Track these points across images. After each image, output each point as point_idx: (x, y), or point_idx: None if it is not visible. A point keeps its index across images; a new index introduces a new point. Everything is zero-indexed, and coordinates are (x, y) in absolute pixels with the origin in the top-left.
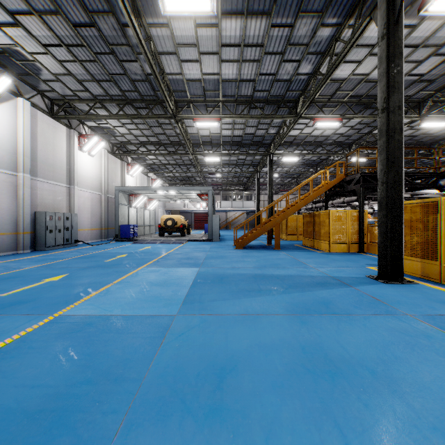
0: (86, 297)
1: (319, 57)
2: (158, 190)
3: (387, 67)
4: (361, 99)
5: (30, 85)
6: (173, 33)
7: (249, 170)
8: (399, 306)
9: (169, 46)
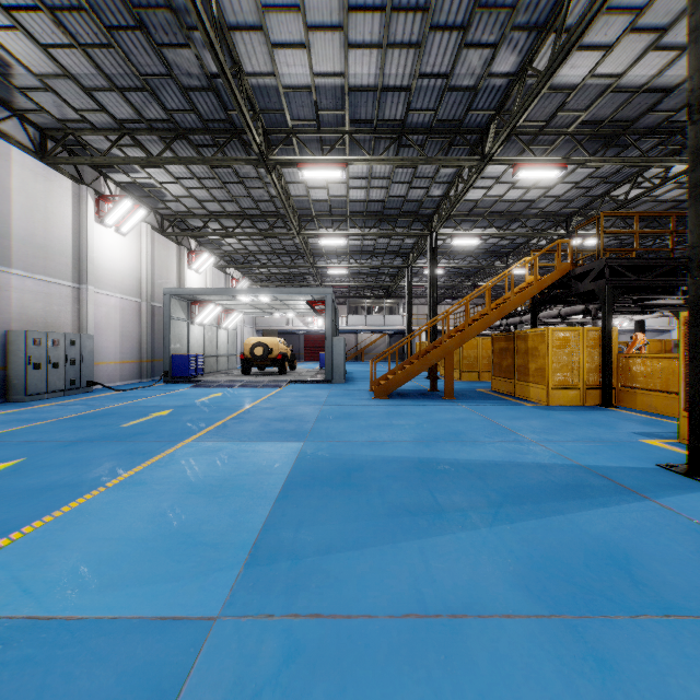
0: (10, 538)
1: (533, 37)
2: (238, 295)
3: None
4: (600, 127)
5: None
6: None
7: (395, 263)
8: None
9: (248, 13)
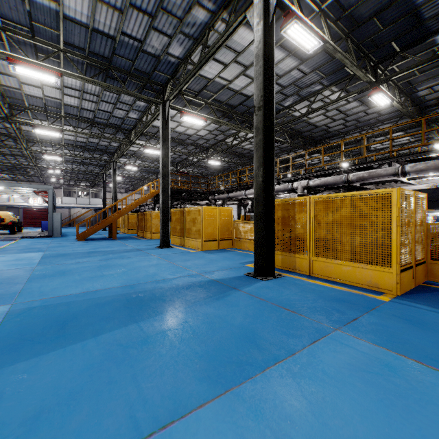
0: None
1: (141, 113)
2: None
3: (162, 144)
4: (174, 139)
5: None
6: None
7: (96, 169)
8: (153, 254)
9: (9, 71)
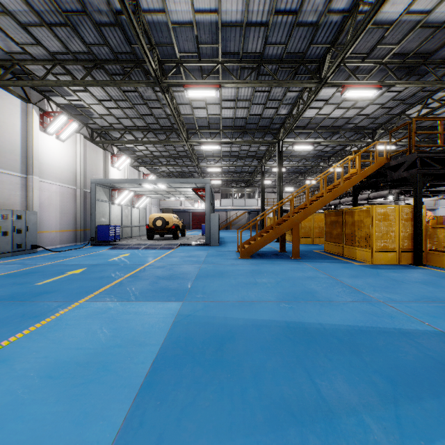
0: None
1: None
2: (143, 183)
3: None
4: (406, 58)
5: None
6: None
7: (253, 164)
8: None
9: None
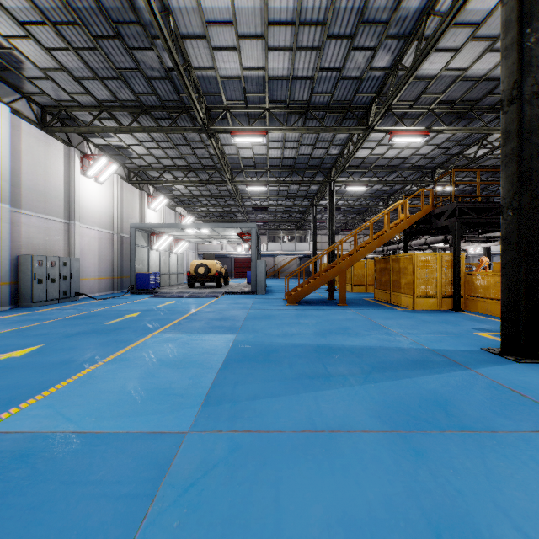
0: (48, 391)
1: (402, 43)
2: (186, 228)
3: (519, 35)
4: (453, 105)
5: (11, 85)
6: (200, 5)
7: (303, 204)
8: None
9: (195, 26)
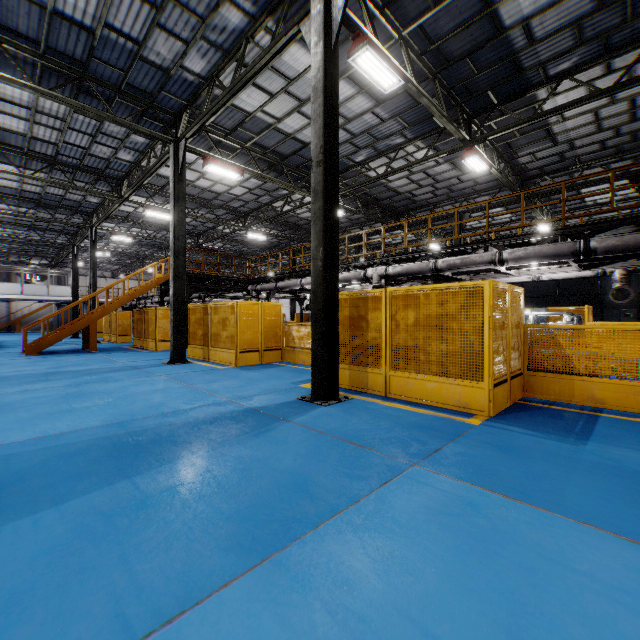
0: None
1: (139, 153)
2: None
3: (174, 205)
4: (194, 198)
5: None
6: None
7: (61, 239)
8: (159, 373)
9: None
